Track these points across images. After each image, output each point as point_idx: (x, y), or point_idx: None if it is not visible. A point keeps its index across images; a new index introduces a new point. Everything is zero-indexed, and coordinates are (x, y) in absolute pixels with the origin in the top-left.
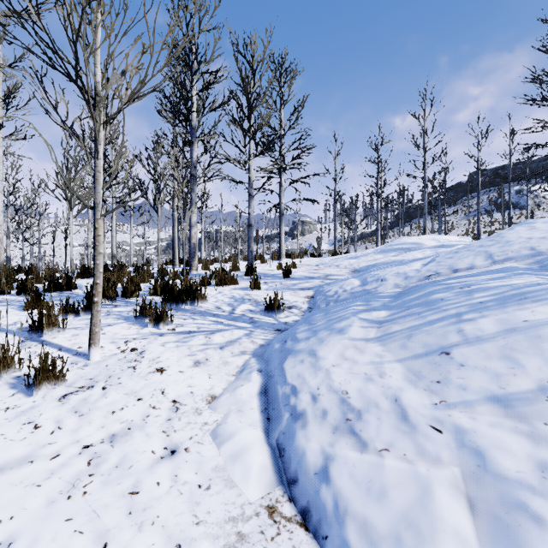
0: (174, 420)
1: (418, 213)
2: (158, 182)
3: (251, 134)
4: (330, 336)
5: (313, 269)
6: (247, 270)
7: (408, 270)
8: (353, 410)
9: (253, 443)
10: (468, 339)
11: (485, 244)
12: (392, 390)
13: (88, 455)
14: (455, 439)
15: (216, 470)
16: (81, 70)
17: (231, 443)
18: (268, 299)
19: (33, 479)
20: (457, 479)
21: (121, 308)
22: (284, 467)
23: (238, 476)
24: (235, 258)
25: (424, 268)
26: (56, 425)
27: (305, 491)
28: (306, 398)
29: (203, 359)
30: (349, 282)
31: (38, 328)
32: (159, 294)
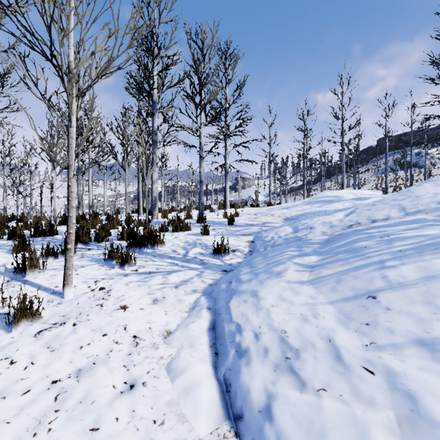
0: (134, 355)
1: (336, 171)
2: (126, 146)
3: (201, 106)
4: (269, 279)
5: (253, 217)
6: (198, 218)
7: (332, 219)
8: (291, 349)
9: (202, 377)
10: (392, 285)
11: (398, 198)
12: (326, 330)
13: (56, 391)
14: (387, 381)
15: (169, 404)
16: (56, 51)
17: (183, 378)
18: (216, 243)
19: (4, 416)
20: (392, 423)
21: (93, 251)
22: (231, 403)
23: (189, 411)
24: (189, 208)
25: (346, 218)
26: (30, 360)
27: (250, 428)
28: (249, 336)
29: (160, 297)
30: (283, 230)
31: (22, 269)
32: (125, 239)
